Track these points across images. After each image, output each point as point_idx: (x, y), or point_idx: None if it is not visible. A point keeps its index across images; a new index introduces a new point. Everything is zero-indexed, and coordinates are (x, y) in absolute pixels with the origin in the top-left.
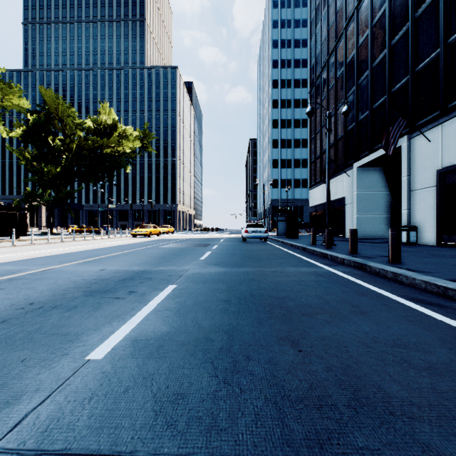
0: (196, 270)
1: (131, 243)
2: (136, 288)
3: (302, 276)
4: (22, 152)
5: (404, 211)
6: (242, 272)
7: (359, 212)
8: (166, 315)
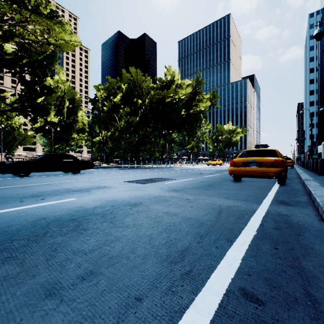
0: None
1: None
2: None
3: None
4: None
5: None
6: None
7: (323, 157)
8: None
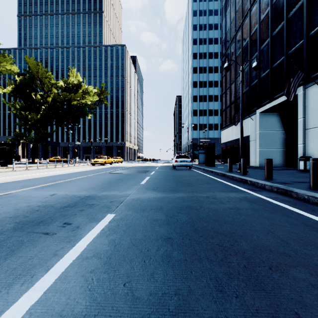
0: (136, 195)
1: (89, 170)
2: (73, 218)
3: (236, 203)
4: (14, 104)
5: (300, 145)
6: (178, 198)
7: (261, 147)
8: (92, 267)
